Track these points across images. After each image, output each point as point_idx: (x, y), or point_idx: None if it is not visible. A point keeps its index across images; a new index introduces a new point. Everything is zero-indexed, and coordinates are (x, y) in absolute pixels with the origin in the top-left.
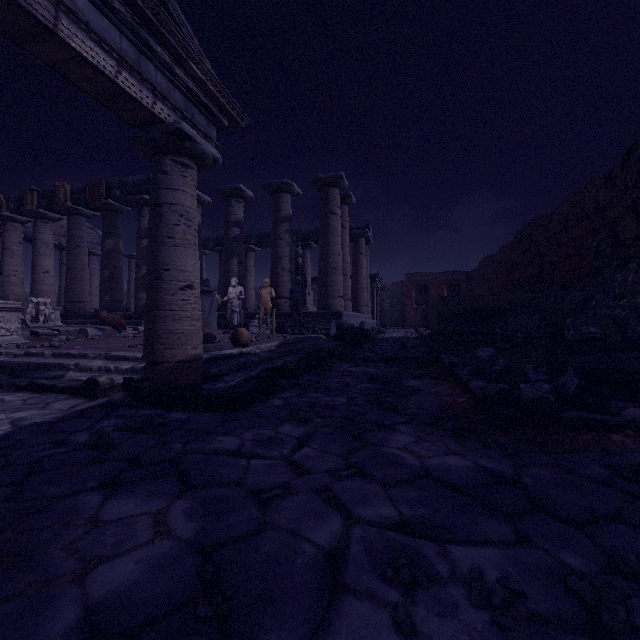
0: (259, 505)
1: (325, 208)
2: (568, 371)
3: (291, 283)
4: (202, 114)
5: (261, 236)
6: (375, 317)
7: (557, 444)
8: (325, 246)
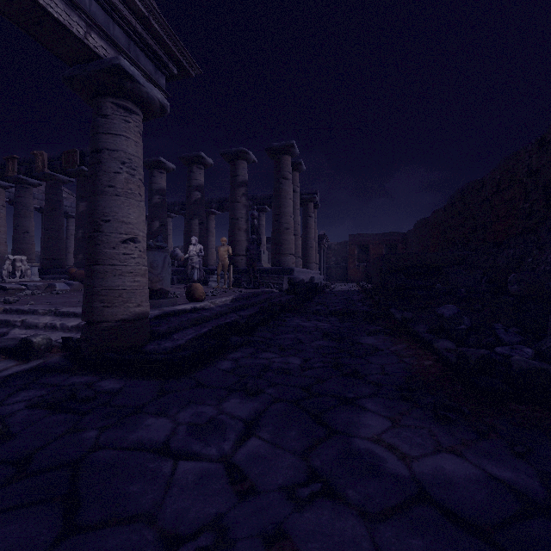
0: None
1: (278, 174)
2: None
3: (247, 242)
4: (148, 58)
5: (221, 201)
6: (322, 273)
7: None
8: (278, 208)
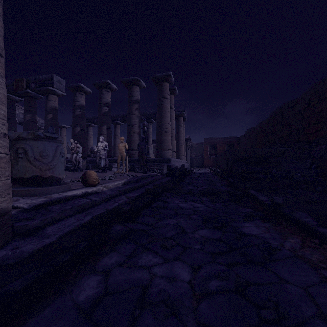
0: None
1: (160, 95)
2: None
3: (139, 141)
4: None
5: (124, 116)
6: (188, 162)
7: None
8: (160, 118)
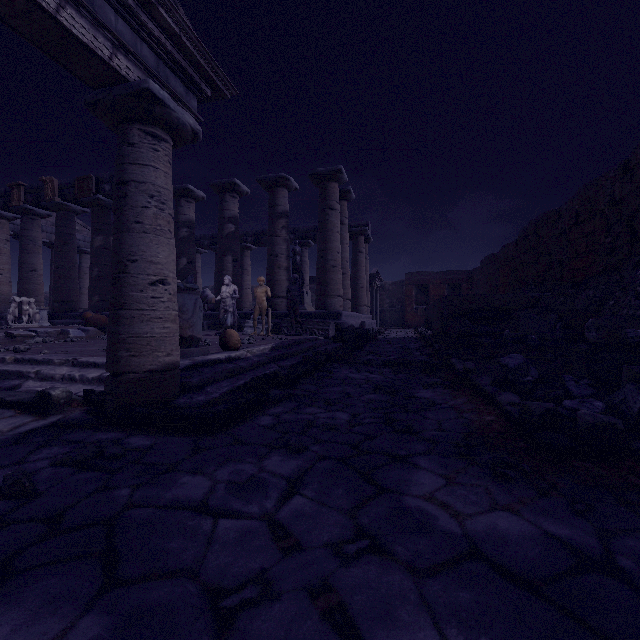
0: (216, 626)
1: (323, 203)
2: (627, 385)
3: (288, 282)
4: (179, 79)
5: (258, 234)
6: (374, 317)
7: (638, 491)
8: (323, 243)
